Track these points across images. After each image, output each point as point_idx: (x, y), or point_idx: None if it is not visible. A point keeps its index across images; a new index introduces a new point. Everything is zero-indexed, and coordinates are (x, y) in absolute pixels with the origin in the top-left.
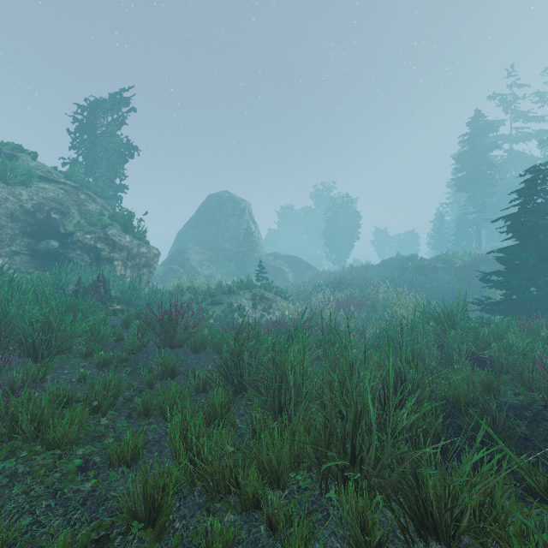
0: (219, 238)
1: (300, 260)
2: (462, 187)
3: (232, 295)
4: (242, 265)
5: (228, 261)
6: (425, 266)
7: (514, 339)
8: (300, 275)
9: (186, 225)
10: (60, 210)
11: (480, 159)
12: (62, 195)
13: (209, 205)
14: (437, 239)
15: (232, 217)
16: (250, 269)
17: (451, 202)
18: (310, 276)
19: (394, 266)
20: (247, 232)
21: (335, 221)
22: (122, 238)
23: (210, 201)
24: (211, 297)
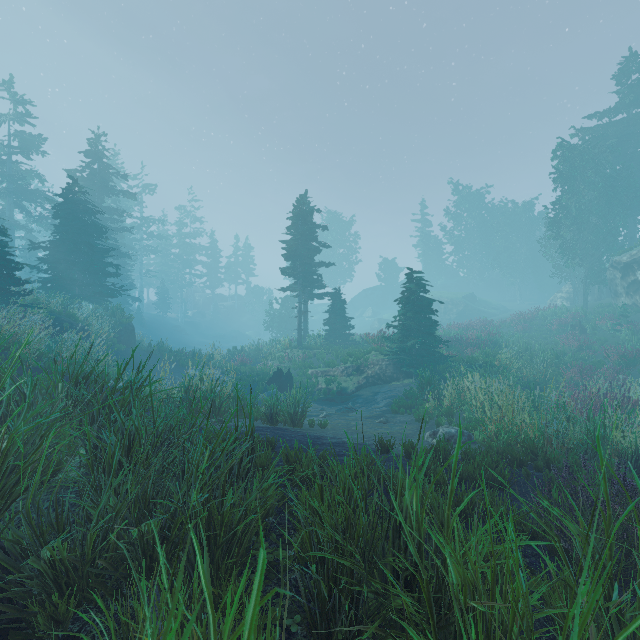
0: None
1: None
2: None
3: None
4: None
5: None
6: None
7: (478, 353)
8: None
9: None
10: None
11: None
12: None
13: None
14: None
15: None
16: None
17: None
18: None
19: None
20: None
21: None
22: None
23: None
24: None
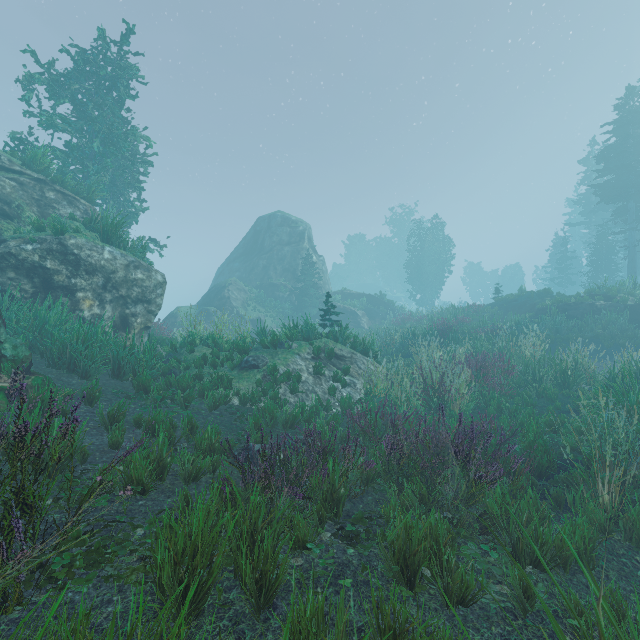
0: (270, 271)
1: (376, 300)
2: (608, 195)
3: (278, 351)
4: (300, 306)
5: (281, 301)
6: (577, 305)
7: None
8: (378, 319)
9: (229, 256)
10: (0, 209)
11: (636, 155)
12: (10, 189)
13: (258, 229)
14: (559, 272)
15: (287, 244)
16: (310, 311)
17: (577, 223)
18: (393, 320)
19: (517, 306)
20: (307, 262)
21: (420, 250)
22: (95, 253)
23: (259, 225)
24: (240, 354)
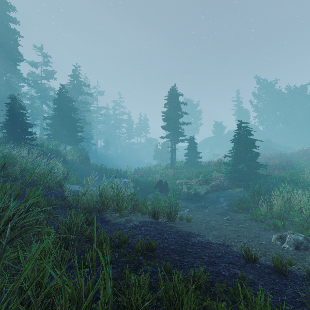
0: None
1: None
2: None
3: None
4: None
5: None
6: None
7: (283, 173)
8: None
9: None
10: None
11: None
12: None
13: None
14: None
15: None
16: None
17: None
18: None
19: None
20: None
21: None
22: None
23: None
24: None
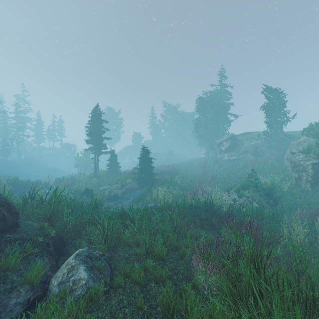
0: None
1: None
2: None
3: None
4: None
5: None
6: None
7: (169, 177)
8: None
9: None
10: None
11: None
12: None
13: None
14: None
15: None
16: None
17: None
18: None
19: None
20: None
21: None
22: (295, 157)
23: None
24: None
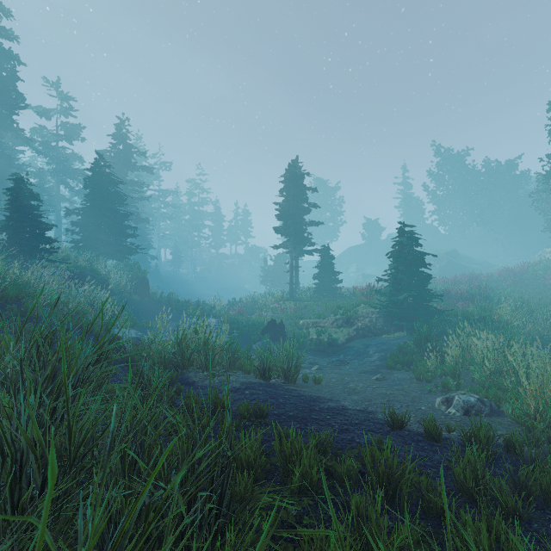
0: None
1: None
2: None
3: None
4: None
5: None
6: None
7: (471, 307)
8: None
9: None
10: None
11: None
12: None
13: None
14: None
15: None
16: None
17: None
18: None
19: None
20: None
21: None
22: None
23: None
24: None
